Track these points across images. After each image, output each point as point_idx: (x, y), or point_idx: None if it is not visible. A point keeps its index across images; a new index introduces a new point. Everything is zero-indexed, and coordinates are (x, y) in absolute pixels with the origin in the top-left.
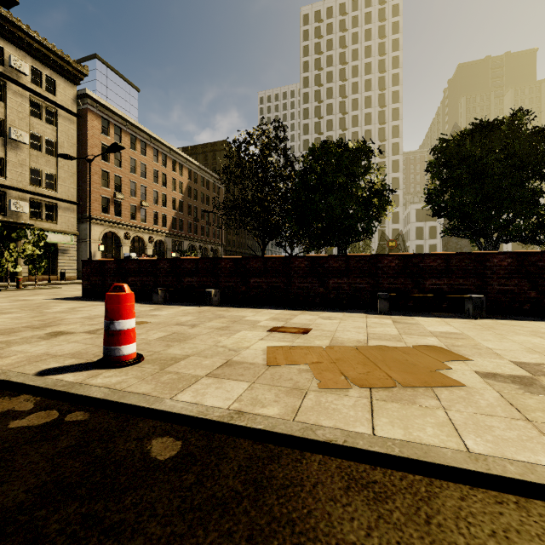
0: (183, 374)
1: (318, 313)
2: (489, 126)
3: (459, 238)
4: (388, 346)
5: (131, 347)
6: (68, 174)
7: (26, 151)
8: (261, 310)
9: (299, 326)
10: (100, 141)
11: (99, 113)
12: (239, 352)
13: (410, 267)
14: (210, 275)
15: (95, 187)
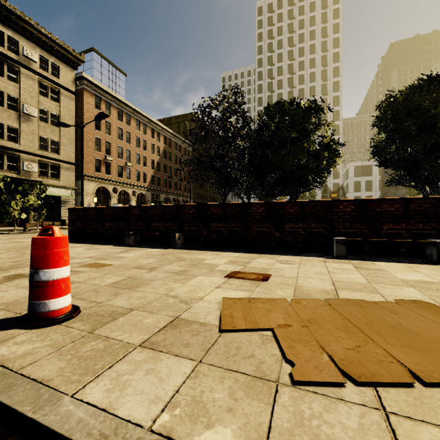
0: (113, 340)
1: (276, 257)
2: (437, 79)
3: (397, 189)
4: (365, 300)
5: (61, 300)
6: (69, 140)
7: (36, 122)
8: (221, 253)
9: (257, 271)
10: (94, 114)
11: (93, 92)
12: (191, 304)
13: (367, 212)
14: (175, 220)
15: (90, 151)
